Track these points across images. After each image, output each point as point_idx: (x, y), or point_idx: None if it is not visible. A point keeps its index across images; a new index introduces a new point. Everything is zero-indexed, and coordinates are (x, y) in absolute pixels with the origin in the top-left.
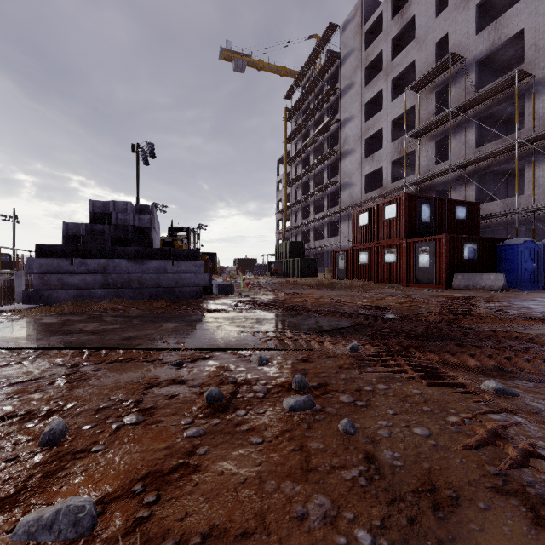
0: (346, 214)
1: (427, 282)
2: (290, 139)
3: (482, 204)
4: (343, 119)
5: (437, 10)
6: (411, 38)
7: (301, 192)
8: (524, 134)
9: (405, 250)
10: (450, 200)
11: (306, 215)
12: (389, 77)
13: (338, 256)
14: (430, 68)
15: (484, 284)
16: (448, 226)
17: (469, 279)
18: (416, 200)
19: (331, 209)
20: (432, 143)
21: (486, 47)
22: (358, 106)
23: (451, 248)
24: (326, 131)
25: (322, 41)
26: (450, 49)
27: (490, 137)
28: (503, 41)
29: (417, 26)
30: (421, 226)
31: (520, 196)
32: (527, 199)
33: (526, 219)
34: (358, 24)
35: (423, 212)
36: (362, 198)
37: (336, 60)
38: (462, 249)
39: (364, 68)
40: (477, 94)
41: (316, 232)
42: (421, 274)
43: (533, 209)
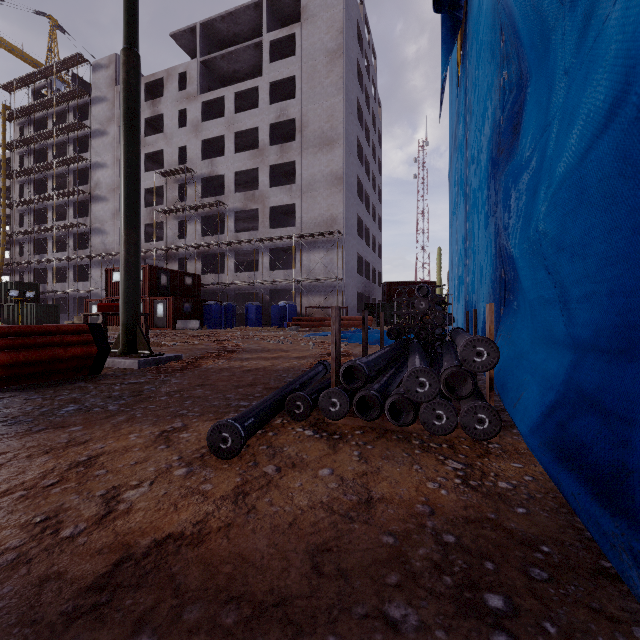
0: (98, 260)
1: (162, 326)
2: (12, 146)
3: (205, 275)
4: (95, 162)
5: (179, 123)
6: (163, 124)
7: (34, 222)
8: (225, 238)
9: (149, 305)
10: (182, 272)
11: (40, 250)
12: (143, 149)
13: (91, 305)
14: (173, 168)
15: (191, 327)
16: (180, 289)
17: (185, 324)
18: (157, 270)
19: (79, 252)
20: (176, 222)
21: (207, 172)
22: (113, 158)
23: (176, 305)
24: (72, 164)
25: (66, 62)
26: (187, 159)
27: (212, 229)
28: (216, 175)
29: (166, 124)
30: (161, 288)
31: (223, 274)
32: (226, 277)
33: (226, 288)
34: (113, 78)
35: (162, 279)
36: (116, 249)
37: (85, 89)
38: (183, 306)
39: (118, 125)
40: (200, 203)
41: (55, 272)
42: (159, 321)
43: (226, 283)
